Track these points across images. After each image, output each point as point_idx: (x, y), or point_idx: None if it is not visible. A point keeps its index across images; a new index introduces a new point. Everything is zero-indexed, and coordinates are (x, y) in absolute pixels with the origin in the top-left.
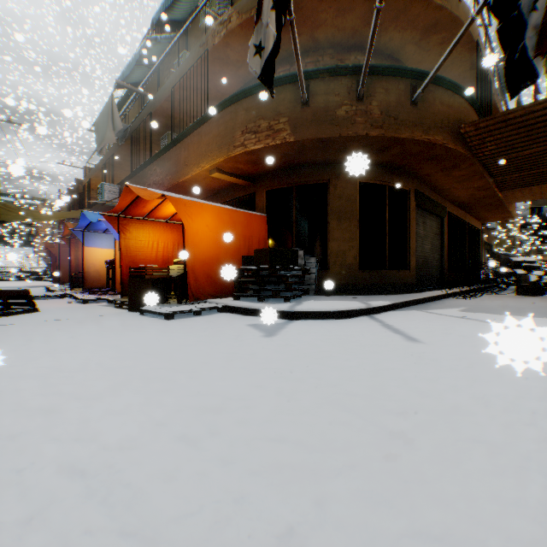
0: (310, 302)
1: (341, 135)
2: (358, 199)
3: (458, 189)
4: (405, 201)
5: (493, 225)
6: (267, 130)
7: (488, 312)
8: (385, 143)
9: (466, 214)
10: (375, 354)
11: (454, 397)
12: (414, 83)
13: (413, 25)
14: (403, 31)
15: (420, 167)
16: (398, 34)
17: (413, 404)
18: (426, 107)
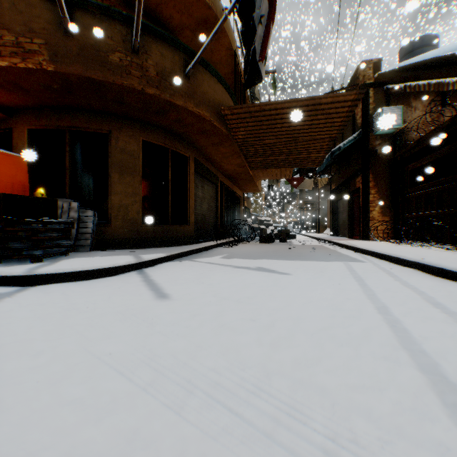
0: (69, 261)
1: (115, 82)
2: (141, 156)
3: (226, 163)
4: (186, 165)
5: (251, 195)
6: (16, 46)
7: (240, 257)
8: (162, 105)
9: (233, 185)
10: (100, 329)
11: (149, 398)
12: (188, 59)
13: (189, 11)
14: (181, 13)
15: (197, 139)
16: (177, 15)
17: (66, 451)
18: (197, 84)
